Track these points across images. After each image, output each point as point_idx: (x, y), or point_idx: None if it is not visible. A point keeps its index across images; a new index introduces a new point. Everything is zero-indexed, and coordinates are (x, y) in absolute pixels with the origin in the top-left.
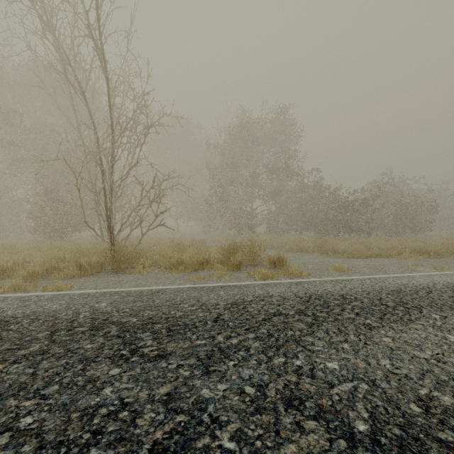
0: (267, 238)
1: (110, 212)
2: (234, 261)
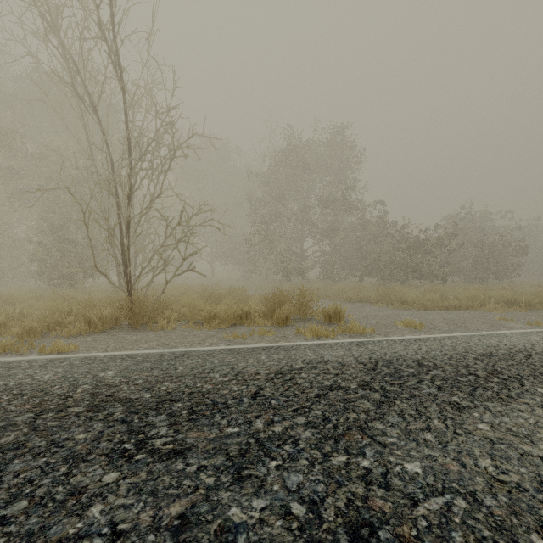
0: (321, 285)
1: (127, 254)
2: (280, 315)
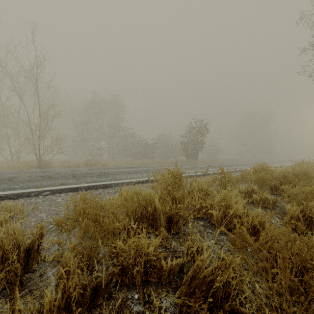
0: (107, 160)
1: (39, 148)
2: (89, 164)
